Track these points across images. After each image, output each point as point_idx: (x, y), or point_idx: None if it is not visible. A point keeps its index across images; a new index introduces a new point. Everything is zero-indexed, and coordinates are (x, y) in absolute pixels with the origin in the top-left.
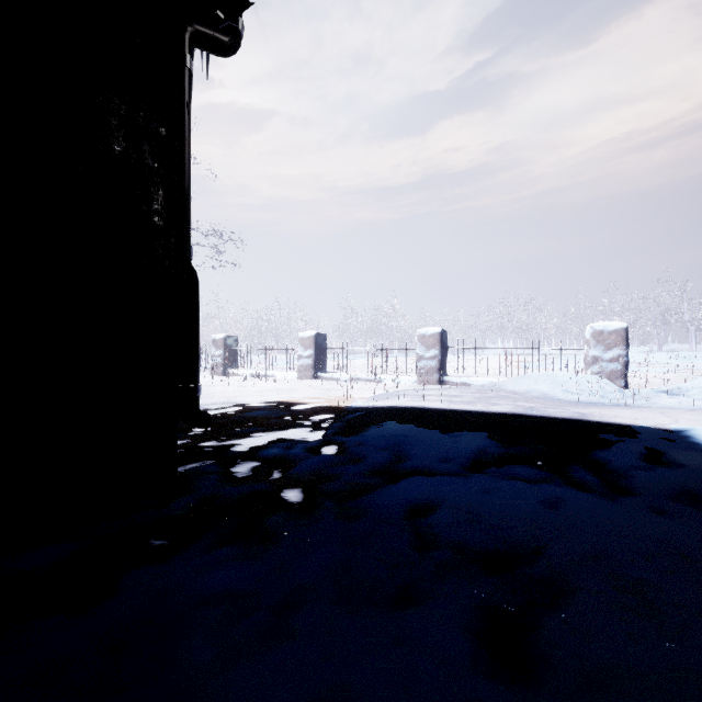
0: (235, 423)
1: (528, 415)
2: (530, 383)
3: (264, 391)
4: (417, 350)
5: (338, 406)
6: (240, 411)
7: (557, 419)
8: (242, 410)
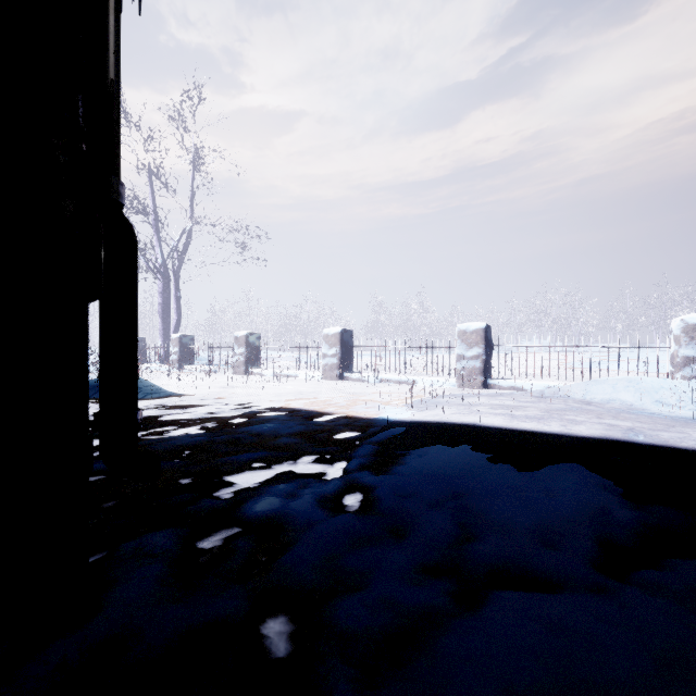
0: (233, 444)
1: (635, 442)
2: (606, 390)
3: (283, 394)
4: (456, 348)
5: (366, 418)
6: (247, 424)
7: (687, 452)
8: (250, 423)
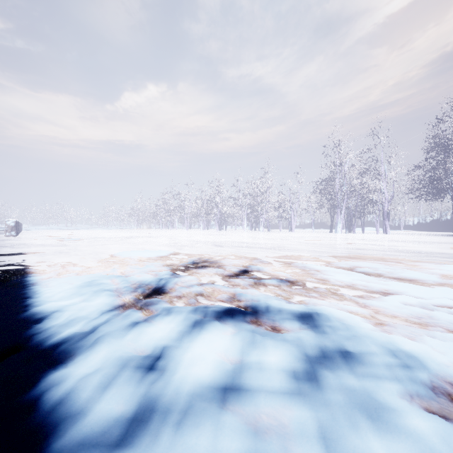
0: None
1: None
2: None
3: None
4: None
5: None
6: None
7: None
8: None
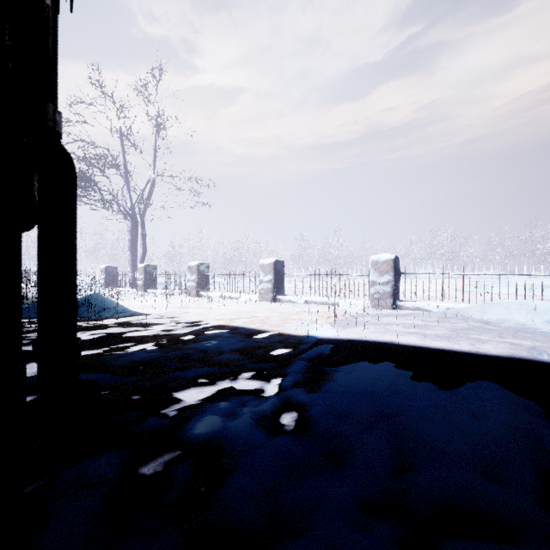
0: (182, 360)
1: (542, 361)
2: (500, 311)
3: (227, 313)
4: (370, 276)
5: (296, 336)
6: (195, 341)
7: None
8: (197, 340)
